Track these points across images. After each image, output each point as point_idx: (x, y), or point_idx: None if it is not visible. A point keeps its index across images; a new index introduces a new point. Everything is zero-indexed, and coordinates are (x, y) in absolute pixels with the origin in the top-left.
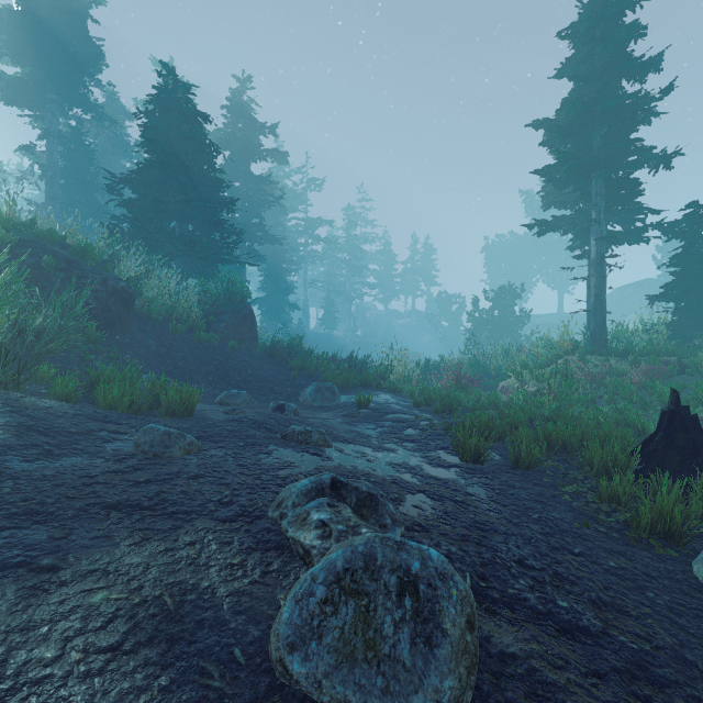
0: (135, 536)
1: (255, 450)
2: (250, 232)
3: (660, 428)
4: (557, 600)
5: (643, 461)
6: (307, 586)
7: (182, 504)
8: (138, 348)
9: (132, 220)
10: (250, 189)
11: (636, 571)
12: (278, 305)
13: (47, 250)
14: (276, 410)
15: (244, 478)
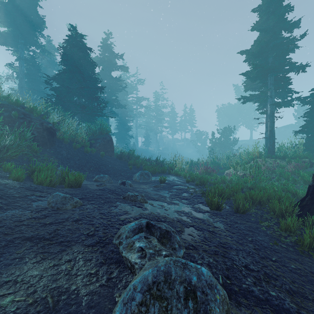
0: (38, 257)
1: (109, 205)
2: (111, 102)
3: (308, 194)
4: (269, 291)
5: (300, 210)
6: (130, 293)
7: (67, 236)
8: (58, 155)
9: (56, 96)
10: (111, 83)
11: (306, 270)
12: (124, 136)
13: (14, 109)
14: (121, 184)
15: (102, 220)
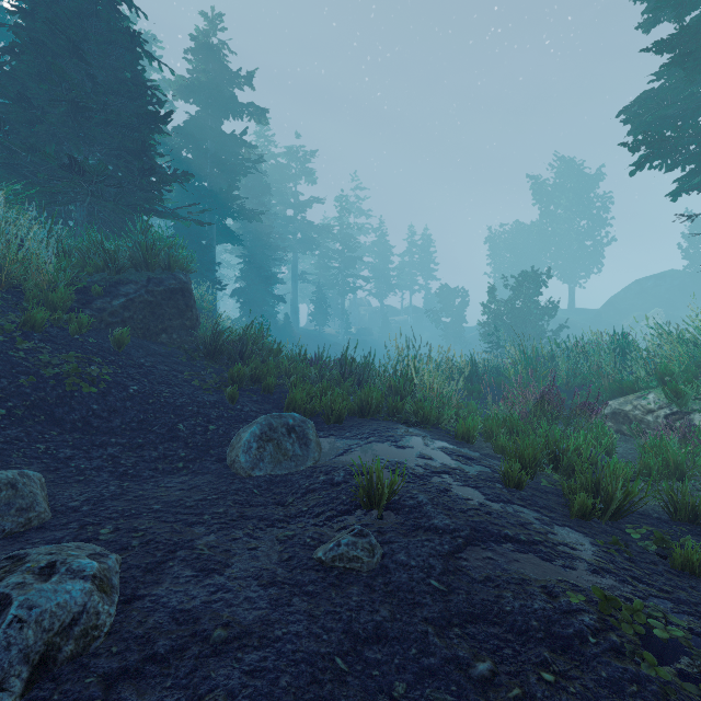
0: None
1: None
2: (220, 202)
3: None
4: None
5: None
6: None
7: None
8: None
9: None
10: (221, 152)
11: None
12: (260, 297)
13: None
14: None
15: None
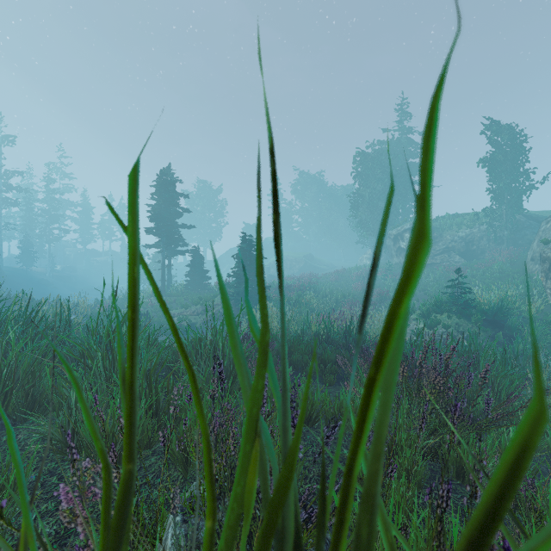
0: None
1: None
2: None
3: None
4: None
5: None
6: None
7: None
8: None
9: None
10: None
11: None
12: None
13: None
14: None
15: None
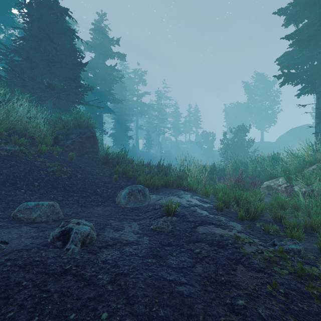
0: None
1: None
2: (105, 96)
3: None
4: None
5: None
6: None
7: None
8: None
9: (10, 71)
10: (105, 73)
11: None
12: (122, 137)
13: None
14: (57, 239)
15: None
